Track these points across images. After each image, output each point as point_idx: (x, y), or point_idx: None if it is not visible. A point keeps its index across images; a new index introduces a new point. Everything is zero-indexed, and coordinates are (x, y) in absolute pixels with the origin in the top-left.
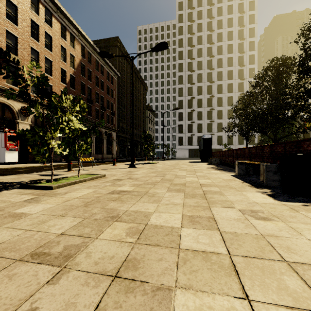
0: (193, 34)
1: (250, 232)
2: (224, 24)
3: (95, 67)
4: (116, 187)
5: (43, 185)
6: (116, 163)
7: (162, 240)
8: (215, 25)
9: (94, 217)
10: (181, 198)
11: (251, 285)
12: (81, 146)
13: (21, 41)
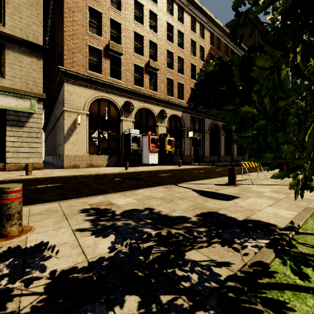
0: None
1: None
2: None
3: (223, 54)
4: None
5: None
6: (267, 168)
7: None
8: None
9: None
10: None
11: None
12: None
13: (160, 46)
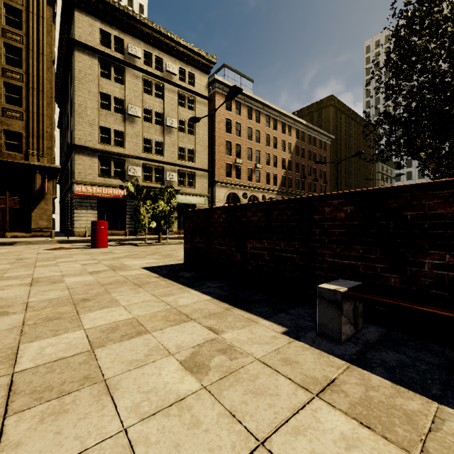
0: None
1: None
2: None
3: (307, 143)
4: None
5: None
6: None
7: None
8: None
9: None
10: None
11: None
12: None
13: (261, 152)
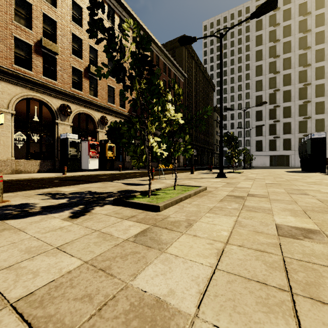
0: (277, 10)
1: None
2: None
3: (162, 71)
4: (268, 216)
5: (145, 202)
6: (189, 171)
7: None
8: None
9: None
10: None
11: None
12: (178, 146)
13: (100, 53)
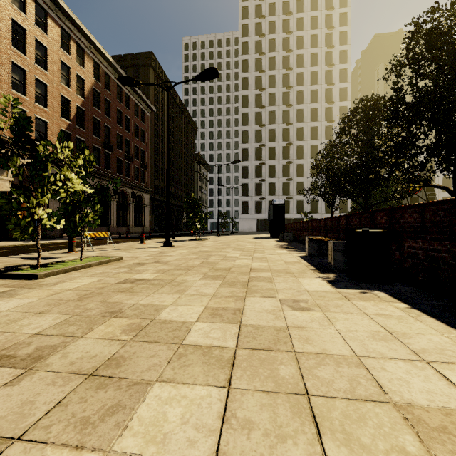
0: (262, 54)
1: (275, 324)
2: (306, 43)
3: (116, 96)
4: (133, 275)
5: (24, 273)
6: (147, 239)
7: (164, 336)
8: (294, 43)
9: (86, 313)
10: (214, 287)
11: (241, 375)
12: (85, 216)
13: None
